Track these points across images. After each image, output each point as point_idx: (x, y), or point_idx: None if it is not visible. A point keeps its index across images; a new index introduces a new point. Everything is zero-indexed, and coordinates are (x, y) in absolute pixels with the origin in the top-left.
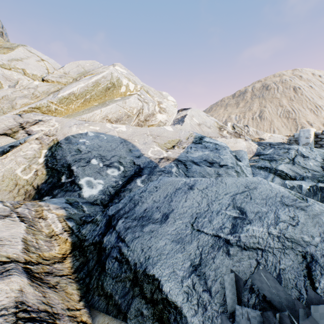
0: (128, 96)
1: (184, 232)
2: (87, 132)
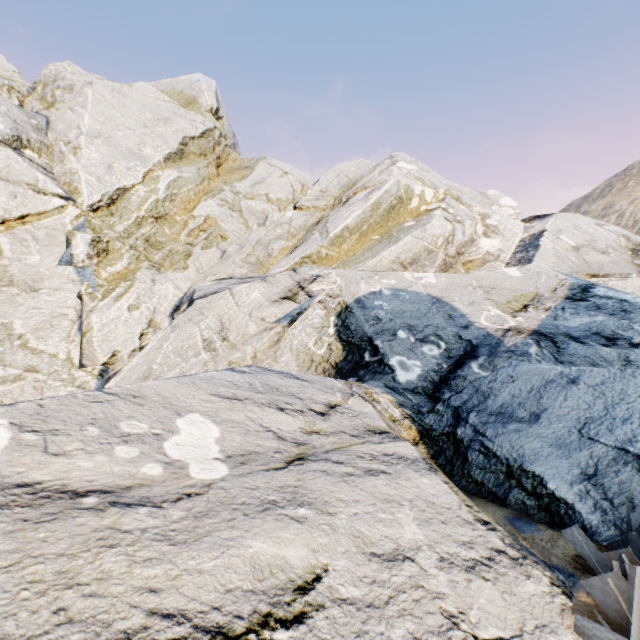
0: (427, 218)
1: (567, 438)
2: (380, 289)
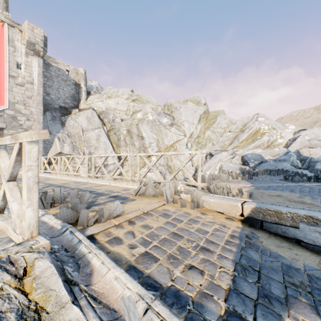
0: (263, 136)
1: (265, 168)
2: (249, 153)
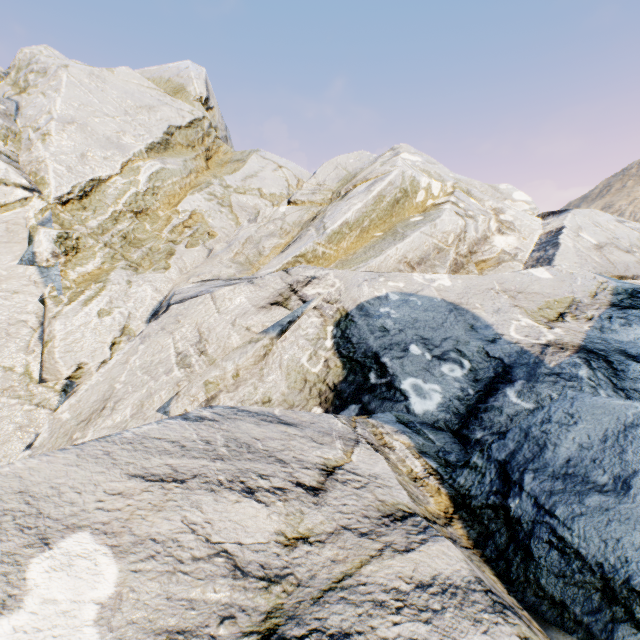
0: (436, 212)
1: None
2: (386, 293)
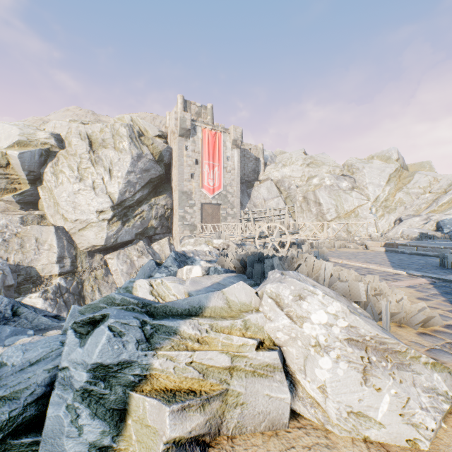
0: None
1: None
2: (446, 218)
